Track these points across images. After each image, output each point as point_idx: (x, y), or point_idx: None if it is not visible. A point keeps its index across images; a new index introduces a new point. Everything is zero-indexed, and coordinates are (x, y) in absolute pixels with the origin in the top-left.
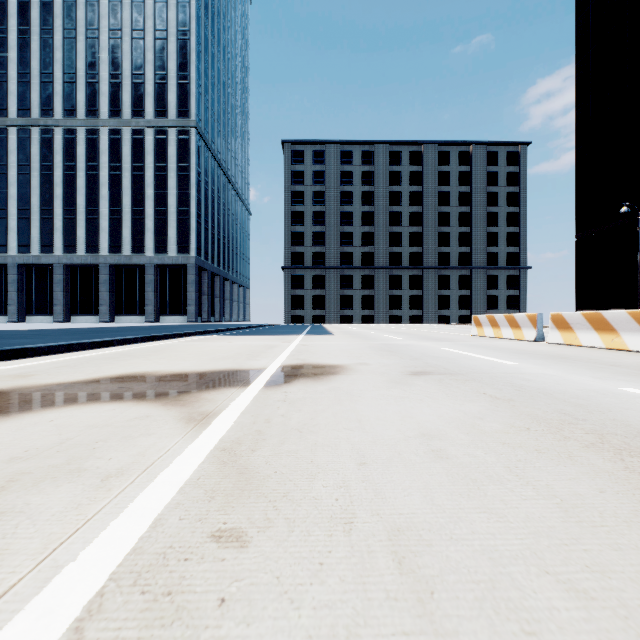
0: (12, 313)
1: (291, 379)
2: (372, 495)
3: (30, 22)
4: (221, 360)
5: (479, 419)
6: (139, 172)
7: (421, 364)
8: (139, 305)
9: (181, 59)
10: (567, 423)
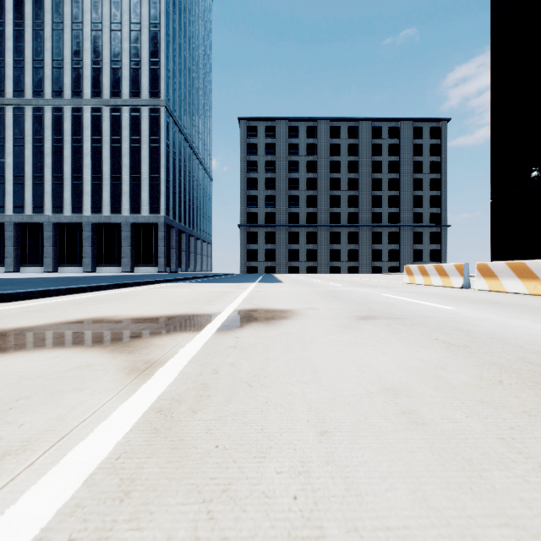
0: (9, 264)
1: (243, 323)
2: (342, 489)
3: (24, 16)
4: (180, 305)
5: (442, 369)
6: (117, 144)
7: (365, 309)
8: (117, 257)
9: (152, 48)
10: (539, 374)
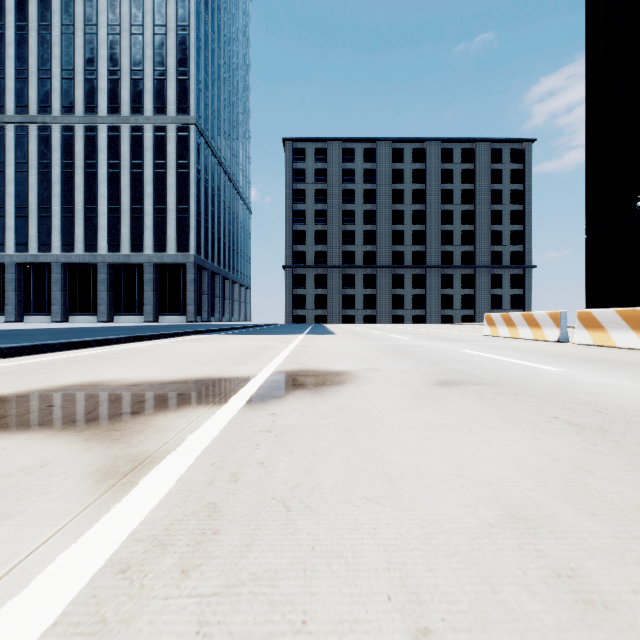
0: (10, 313)
1: (284, 392)
2: None
3: (28, 18)
4: (204, 364)
5: (586, 473)
6: (138, 170)
7: (445, 370)
8: (138, 304)
9: (180, 55)
10: None
